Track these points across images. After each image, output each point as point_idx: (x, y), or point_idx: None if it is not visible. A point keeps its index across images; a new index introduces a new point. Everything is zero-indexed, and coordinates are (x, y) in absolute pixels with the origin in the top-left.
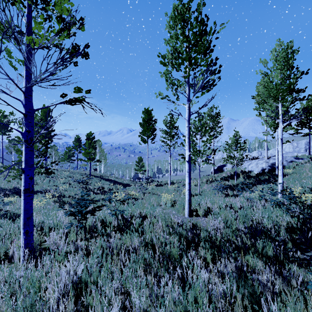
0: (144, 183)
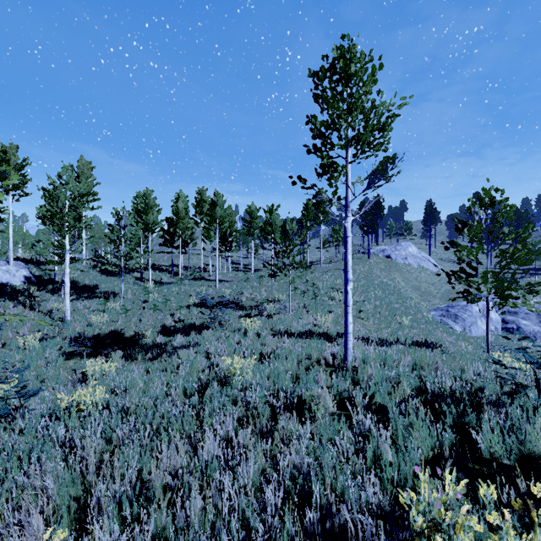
0: None
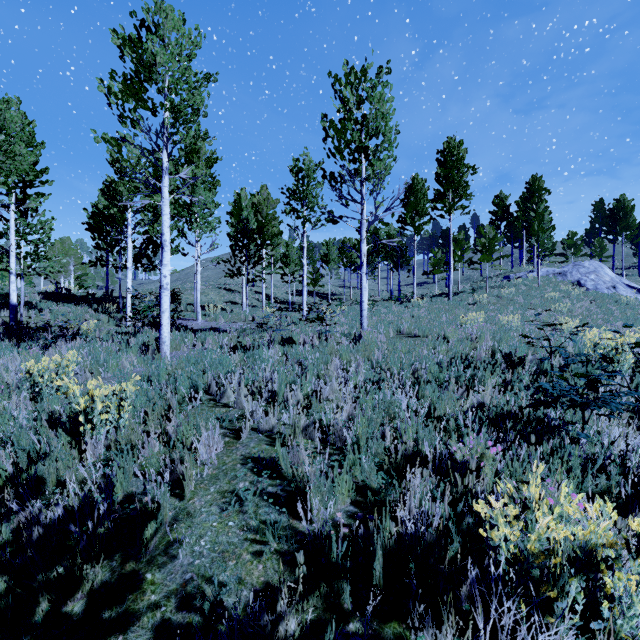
0: None
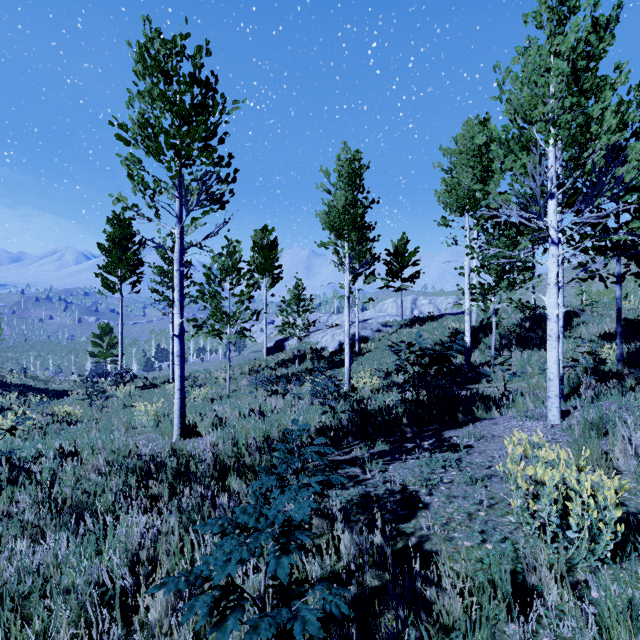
0: (111, 384)
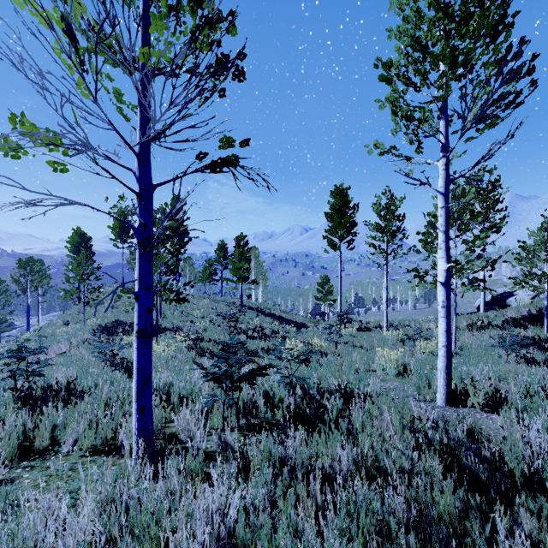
0: (334, 323)
